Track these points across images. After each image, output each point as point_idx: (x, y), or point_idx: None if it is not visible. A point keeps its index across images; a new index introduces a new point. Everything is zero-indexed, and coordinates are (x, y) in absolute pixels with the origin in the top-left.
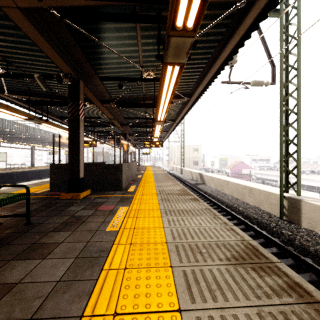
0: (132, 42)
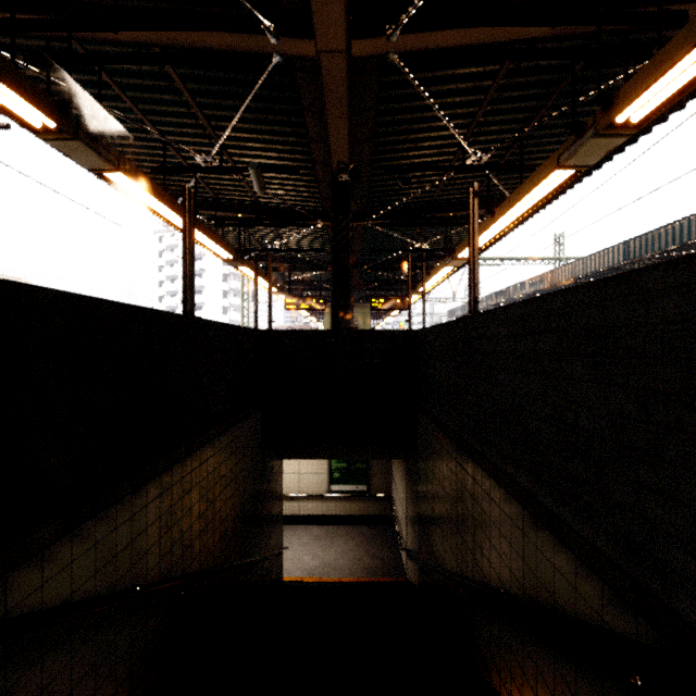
0: None
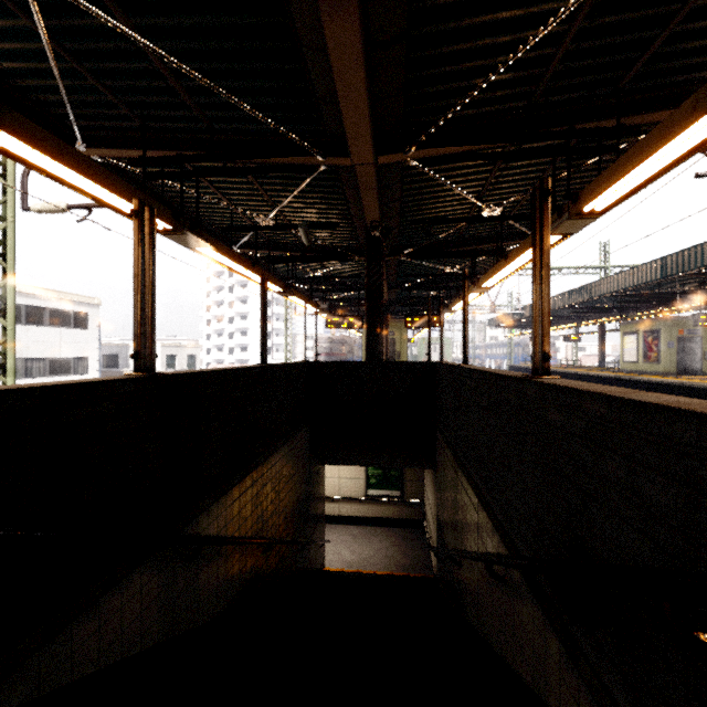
0: (298, 220)
